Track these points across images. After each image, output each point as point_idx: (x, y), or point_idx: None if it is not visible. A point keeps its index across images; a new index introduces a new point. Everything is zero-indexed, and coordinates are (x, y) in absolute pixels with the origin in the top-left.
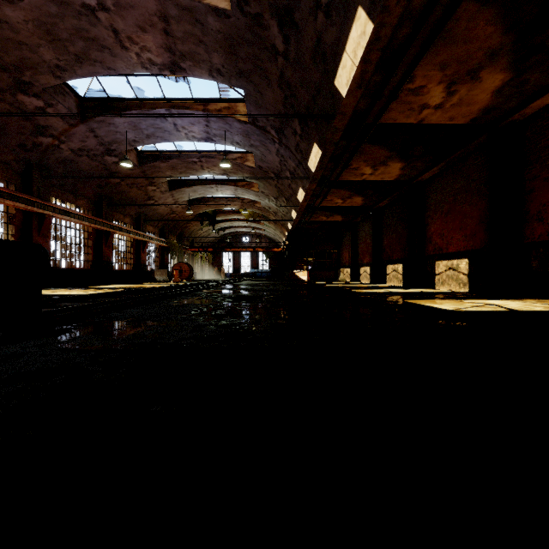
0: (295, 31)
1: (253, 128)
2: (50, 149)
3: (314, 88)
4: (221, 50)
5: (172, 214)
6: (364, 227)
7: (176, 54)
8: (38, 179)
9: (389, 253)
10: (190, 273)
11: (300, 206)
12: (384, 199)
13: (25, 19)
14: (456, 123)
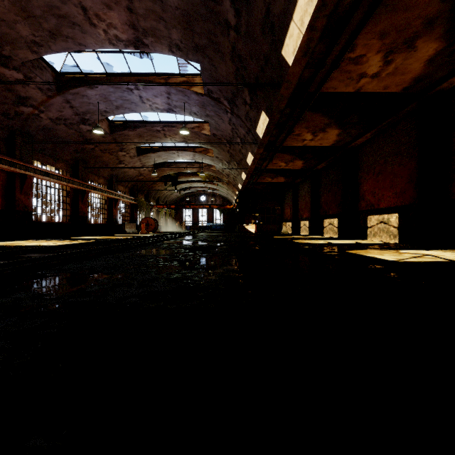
0: (246, 4)
1: (208, 99)
2: (31, 118)
3: (263, 59)
4: (179, 26)
5: (140, 176)
6: (303, 187)
7: (139, 30)
8: (20, 144)
9: (326, 209)
10: (155, 226)
11: (249, 168)
12: (322, 162)
13: None
14: (390, 91)
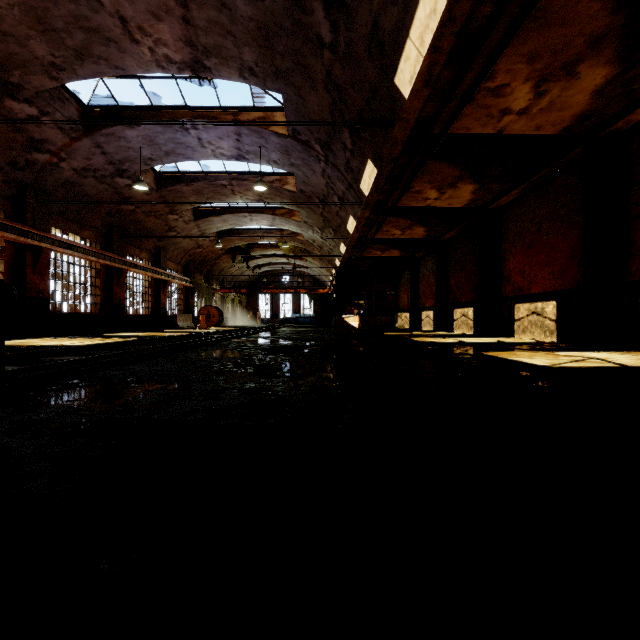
0: (345, 15)
1: (294, 142)
2: (47, 168)
3: (369, 89)
4: (254, 43)
5: (198, 249)
6: (426, 264)
7: (198, 49)
8: (33, 205)
9: (457, 294)
10: (219, 318)
11: (350, 238)
12: (451, 230)
13: (9, 2)
14: (544, 133)
